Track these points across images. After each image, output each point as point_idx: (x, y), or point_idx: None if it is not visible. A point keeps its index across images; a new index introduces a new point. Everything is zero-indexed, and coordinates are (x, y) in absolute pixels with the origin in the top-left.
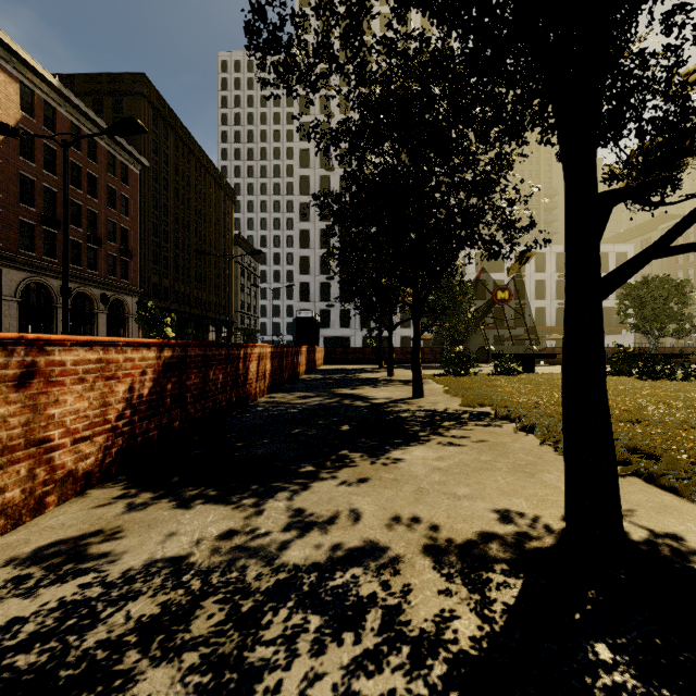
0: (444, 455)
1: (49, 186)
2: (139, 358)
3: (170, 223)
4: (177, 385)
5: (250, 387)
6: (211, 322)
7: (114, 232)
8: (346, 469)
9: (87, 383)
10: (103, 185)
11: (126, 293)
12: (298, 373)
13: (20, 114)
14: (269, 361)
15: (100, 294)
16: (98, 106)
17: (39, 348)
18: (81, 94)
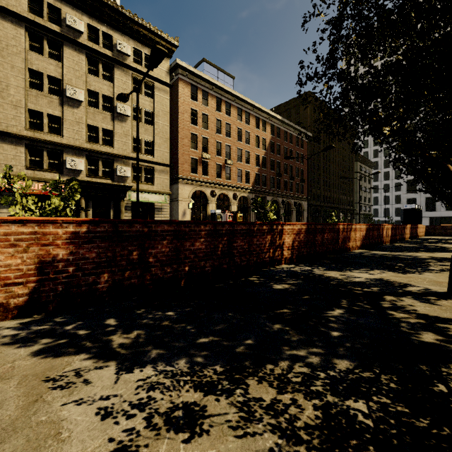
0: (451, 254)
1: (278, 160)
2: (363, 227)
3: (320, 160)
4: (368, 234)
5: (383, 239)
6: (341, 211)
7: (298, 172)
8: (417, 252)
9: (358, 231)
10: (294, 152)
11: (302, 200)
12: (404, 238)
13: (270, 136)
14: (390, 231)
15: (293, 201)
16: (289, 114)
17: (355, 225)
18: (282, 112)
